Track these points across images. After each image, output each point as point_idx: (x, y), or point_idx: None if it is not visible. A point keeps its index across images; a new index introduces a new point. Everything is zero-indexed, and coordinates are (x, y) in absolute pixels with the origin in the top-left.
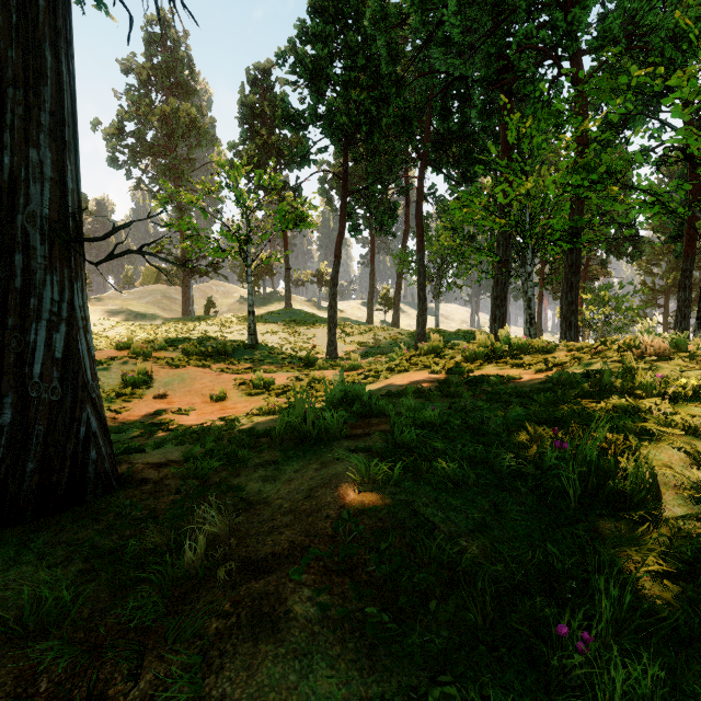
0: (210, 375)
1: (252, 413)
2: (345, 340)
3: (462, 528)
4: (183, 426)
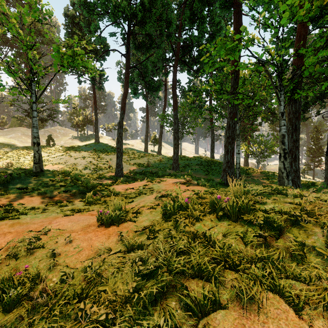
0: None
1: None
2: (130, 162)
3: None
4: None
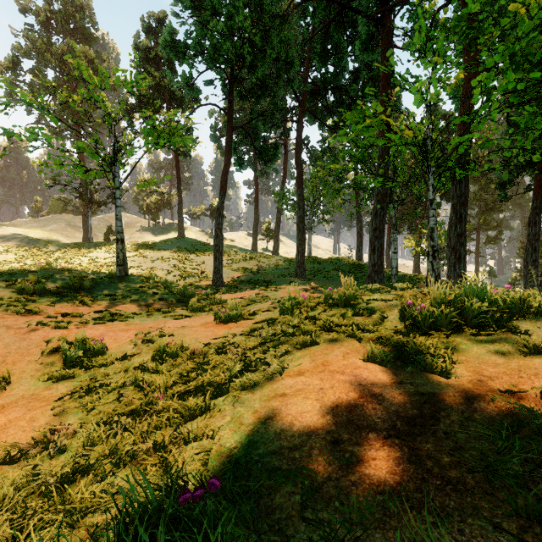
0: (15, 332)
1: None
2: (232, 266)
3: None
4: None
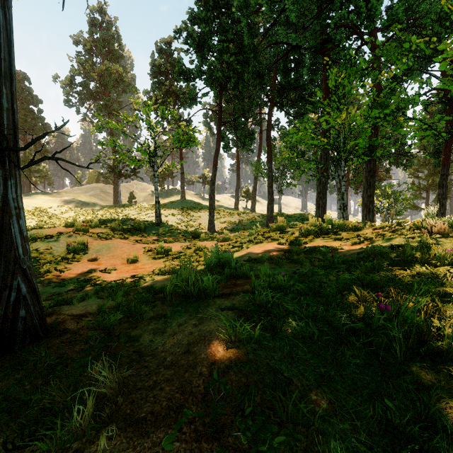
0: (128, 244)
1: (154, 272)
2: (220, 220)
3: (312, 381)
4: (105, 282)
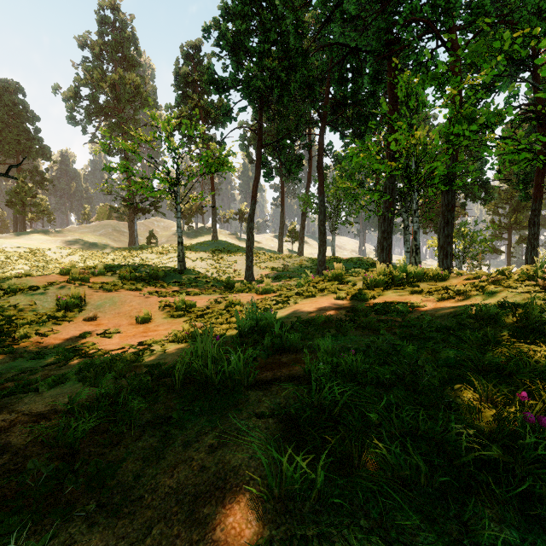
0: (139, 298)
1: (169, 338)
2: (260, 265)
3: None
4: (100, 352)
